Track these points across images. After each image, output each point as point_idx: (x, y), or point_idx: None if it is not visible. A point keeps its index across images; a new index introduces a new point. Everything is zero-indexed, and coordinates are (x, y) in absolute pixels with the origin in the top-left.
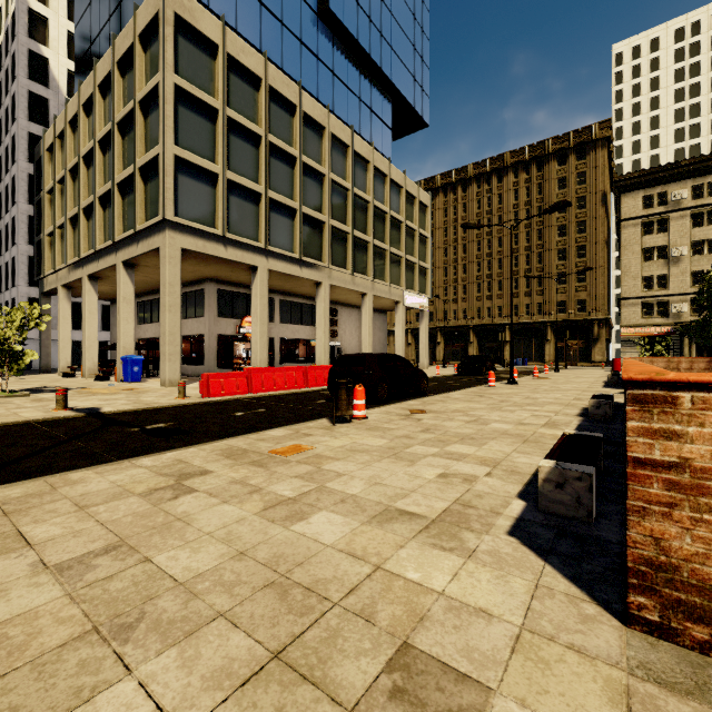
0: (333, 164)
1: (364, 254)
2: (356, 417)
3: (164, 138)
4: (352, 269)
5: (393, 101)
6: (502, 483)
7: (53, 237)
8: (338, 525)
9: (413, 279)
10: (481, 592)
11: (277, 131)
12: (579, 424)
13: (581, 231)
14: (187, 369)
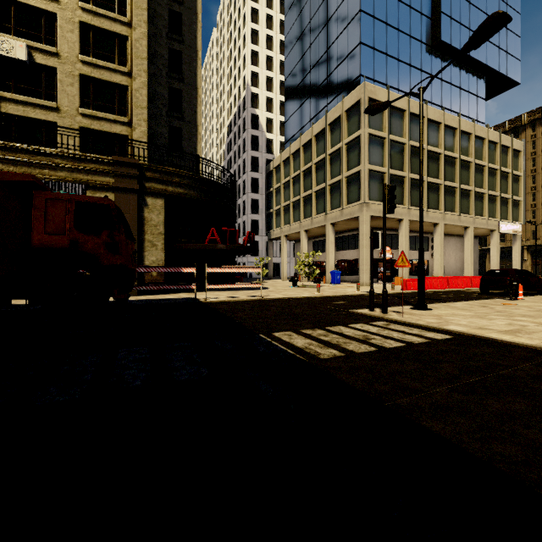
0: (445, 144)
1: (467, 199)
2: (518, 299)
3: (364, 162)
4: (459, 212)
5: (486, 77)
6: None
7: (280, 211)
8: None
9: (506, 211)
10: None
11: (413, 137)
12: None
13: None
14: (349, 278)
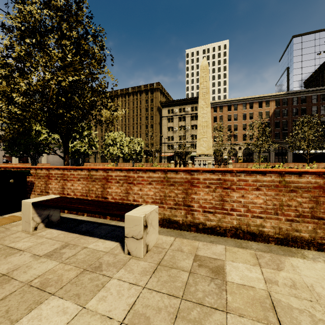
0: None
1: None
2: None
3: None
4: None
5: None
6: None
7: None
8: None
9: None
10: None
11: None
12: None
13: (152, 119)
14: None
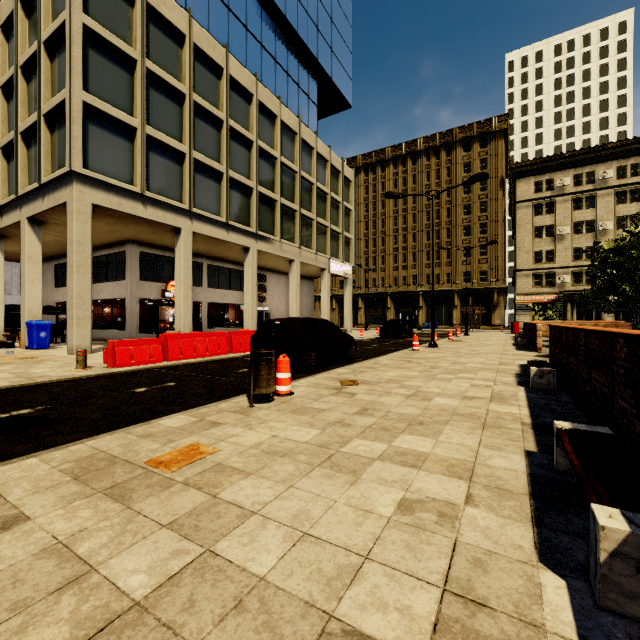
0: (261, 131)
1: (291, 222)
2: (280, 393)
3: (70, 81)
4: (279, 236)
5: (319, 80)
6: (498, 521)
7: None
8: None
9: (338, 248)
10: None
11: (202, 92)
12: (526, 396)
13: (483, 211)
14: (107, 334)
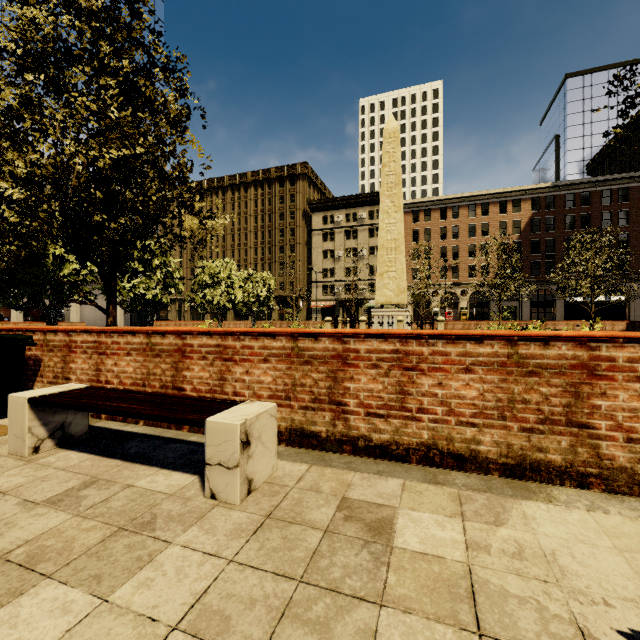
0: None
1: None
2: None
3: None
4: None
5: None
6: None
7: None
8: None
9: None
10: None
11: None
12: None
13: (292, 235)
14: None
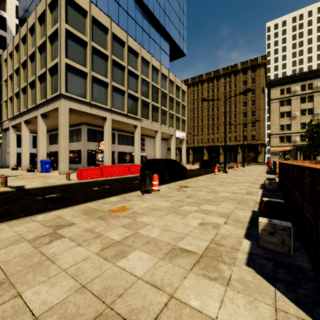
0: (142, 70)
1: (157, 113)
2: (154, 190)
3: (60, 54)
4: (151, 120)
5: (170, 43)
6: (234, 228)
7: (7, 102)
8: (145, 261)
9: (179, 125)
10: (241, 318)
11: (116, 54)
12: (262, 193)
13: (253, 104)
14: (73, 166)
